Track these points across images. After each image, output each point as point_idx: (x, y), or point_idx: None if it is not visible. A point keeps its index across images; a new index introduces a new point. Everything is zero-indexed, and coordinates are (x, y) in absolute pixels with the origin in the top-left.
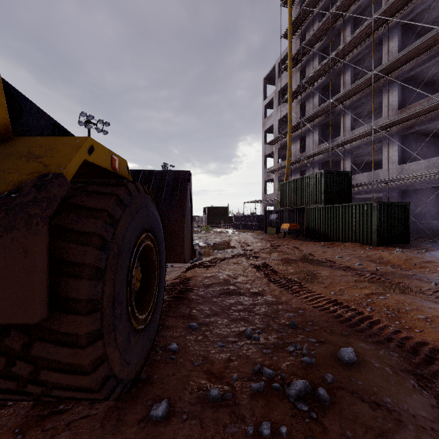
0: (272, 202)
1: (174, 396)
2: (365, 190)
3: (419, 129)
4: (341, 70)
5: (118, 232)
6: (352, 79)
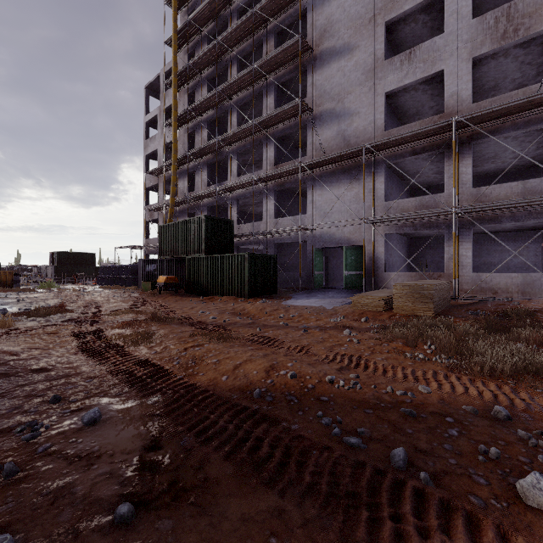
0: (156, 249)
1: None
2: (250, 241)
3: (291, 188)
4: (229, 109)
5: None
6: (239, 123)
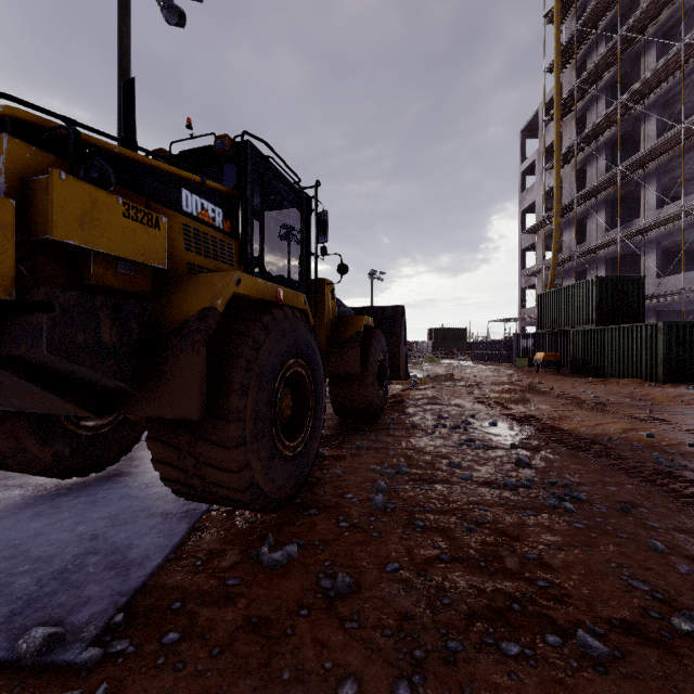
0: (534, 321)
1: (395, 426)
2: (680, 301)
3: None
4: (641, 117)
5: (375, 351)
6: (659, 129)
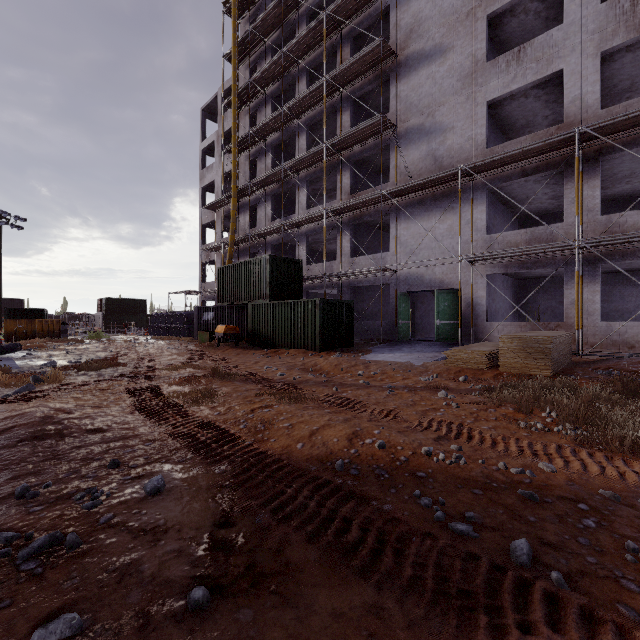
0: (214, 295)
1: None
2: (321, 284)
3: (369, 221)
4: (296, 131)
5: None
6: (308, 146)
